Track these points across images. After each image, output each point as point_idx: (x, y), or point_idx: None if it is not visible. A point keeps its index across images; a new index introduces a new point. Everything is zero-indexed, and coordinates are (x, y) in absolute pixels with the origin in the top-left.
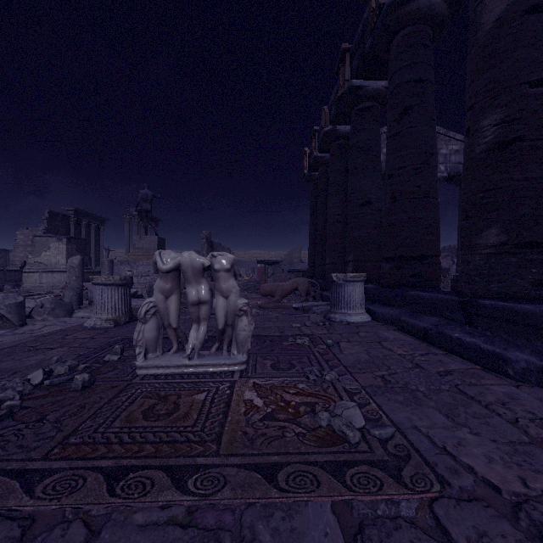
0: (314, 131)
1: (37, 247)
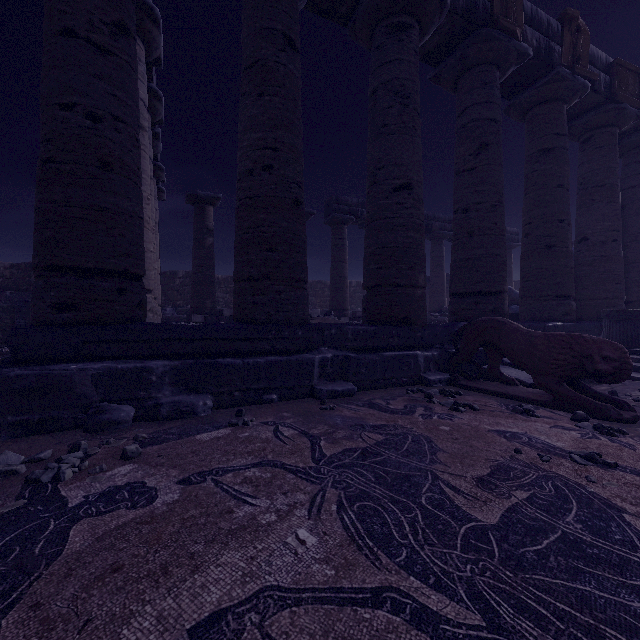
0: None
1: None
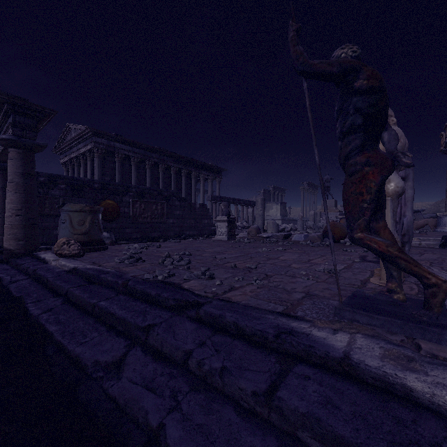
0: (446, 125)
1: (267, 208)
